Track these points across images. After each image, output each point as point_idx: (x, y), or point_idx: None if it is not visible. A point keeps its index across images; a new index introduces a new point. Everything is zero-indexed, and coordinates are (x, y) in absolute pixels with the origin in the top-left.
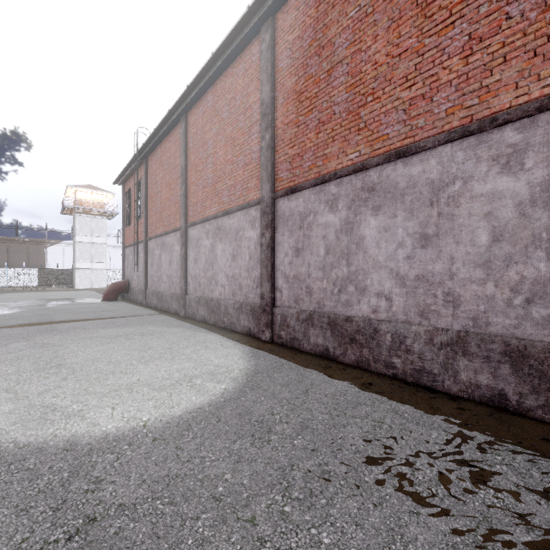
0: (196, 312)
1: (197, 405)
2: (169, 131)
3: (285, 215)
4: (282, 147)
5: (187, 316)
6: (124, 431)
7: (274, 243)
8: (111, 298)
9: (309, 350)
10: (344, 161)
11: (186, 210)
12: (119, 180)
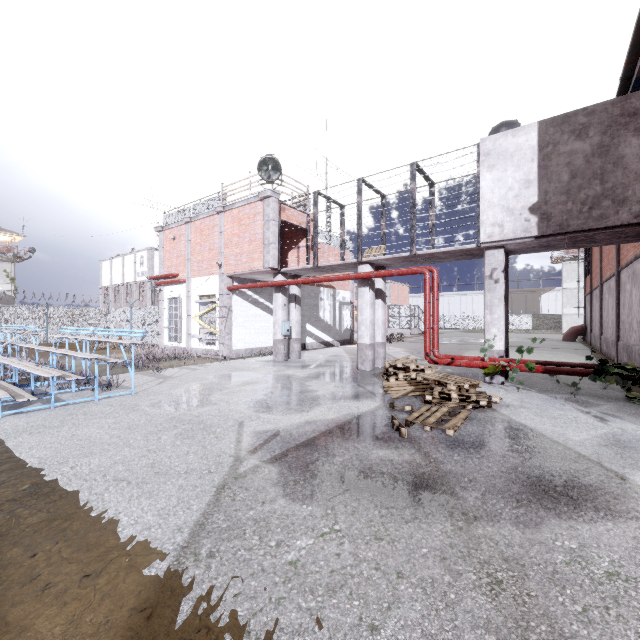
0: (603, 348)
1: None
2: None
3: (621, 282)
4: None
5: (601, 352)
6: None
7: (619, 300)
8: (568, 339)
9: None
10: (630, 255)
11: (601, 271)
12: None
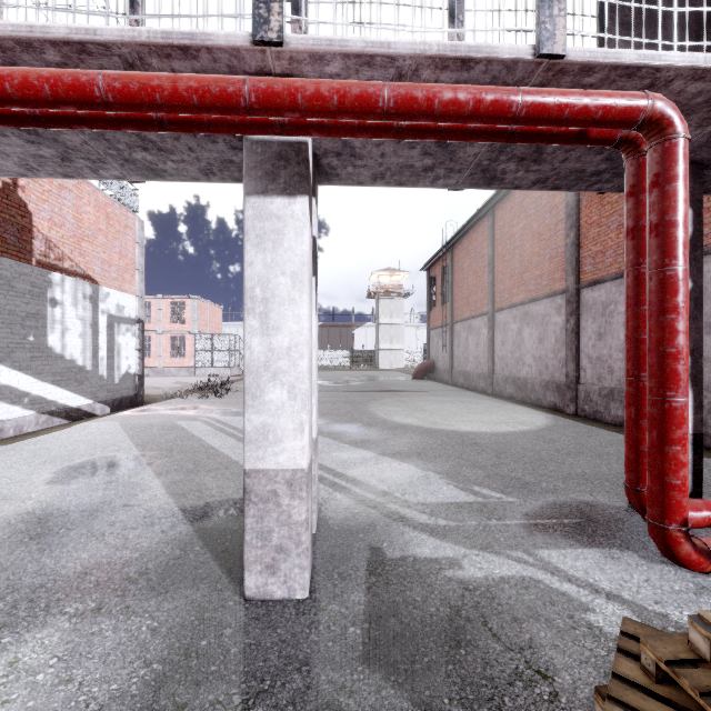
0: (503, 390)
1: (511, 430)
2: (476, 223)
3: (589, 304)
4: (585, 244)
5: (494, 394)
6: (475, 431)
7: (578, 328)
8: (419, 377)
9: (610, 421)
10: None
11: (493, 296)
12: (425, 267)
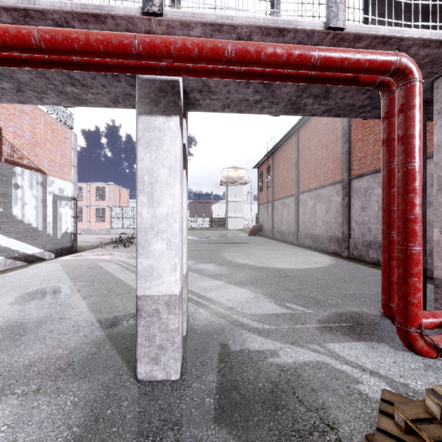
0: (304, 242)
1: (309, 267)
2: (288, 139)
3: (356, 189)
4: (354, 152)
5: (299, 244)
6: (287, 268)
7: (350, 204)
8: (252, 234)
9: (369, 261)
10: None
11: (298, 184)
12: (256, 166)
